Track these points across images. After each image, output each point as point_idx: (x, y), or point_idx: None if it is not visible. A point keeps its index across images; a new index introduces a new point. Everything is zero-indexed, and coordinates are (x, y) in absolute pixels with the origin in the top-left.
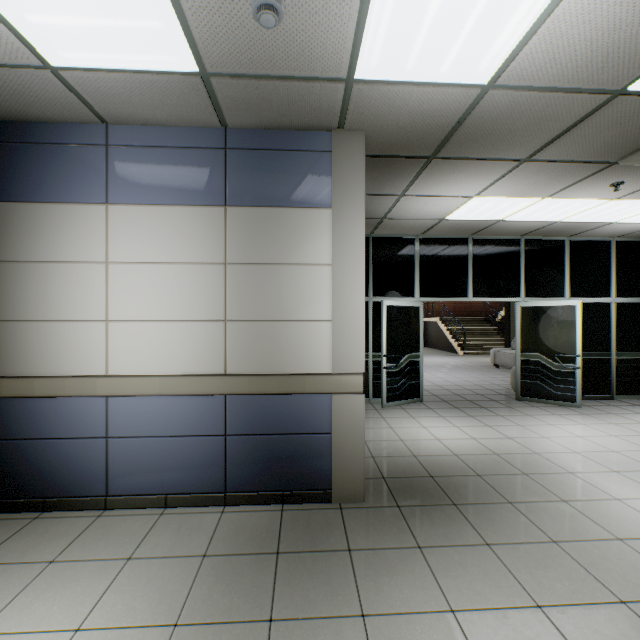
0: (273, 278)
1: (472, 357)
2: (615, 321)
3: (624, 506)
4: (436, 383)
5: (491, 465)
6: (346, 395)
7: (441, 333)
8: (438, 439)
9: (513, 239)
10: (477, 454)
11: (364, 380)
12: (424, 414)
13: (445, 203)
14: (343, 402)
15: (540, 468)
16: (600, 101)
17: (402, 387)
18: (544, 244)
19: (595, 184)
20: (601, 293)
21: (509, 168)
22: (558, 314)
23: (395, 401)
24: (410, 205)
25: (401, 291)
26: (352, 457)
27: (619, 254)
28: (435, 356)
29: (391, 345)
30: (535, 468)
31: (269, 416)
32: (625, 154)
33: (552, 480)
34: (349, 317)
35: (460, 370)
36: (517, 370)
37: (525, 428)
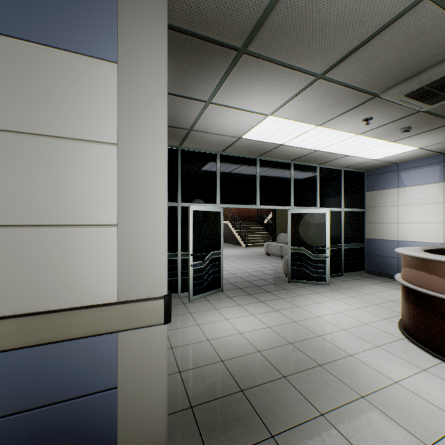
0: (10, 155)
1: (251, 248)
2: (343, 223)
3: (405, 391)
4: (231, 271)
5: (291, 359)
6: (140, 330)
7: (231, 232)
8: (241, 333)
9: (286, 162)
10: (276, 346)
11: (165, 306)
12: (225, 304)
13: (245, 119)
14: (135, 340)
15: (328, 354)
16: (409, 2)
17: (207, 281)
18: (305, 168)
19: (355, 117)
20: (336, 204)
21: (305, 84)
22: (315, 218)
23: (201, 294)
24: (215, 116)
25: (206, 198)
26: (149, 414)
27: (345, 179)
28: (227, 248)
29: (197, 245)
30: (325, 355)
31: (1, 386)
32: (388, 87)
33: (343, 368)
34: (144, 220)
35: (246, 259)
36: (289, 260)
37: (302, 309)
